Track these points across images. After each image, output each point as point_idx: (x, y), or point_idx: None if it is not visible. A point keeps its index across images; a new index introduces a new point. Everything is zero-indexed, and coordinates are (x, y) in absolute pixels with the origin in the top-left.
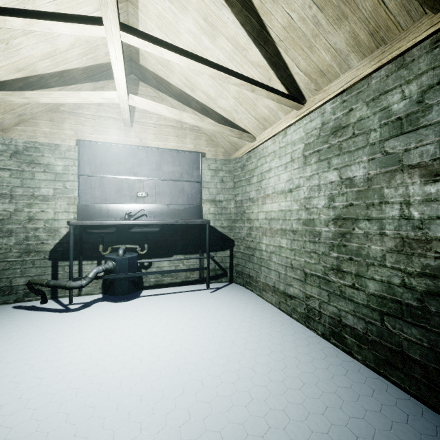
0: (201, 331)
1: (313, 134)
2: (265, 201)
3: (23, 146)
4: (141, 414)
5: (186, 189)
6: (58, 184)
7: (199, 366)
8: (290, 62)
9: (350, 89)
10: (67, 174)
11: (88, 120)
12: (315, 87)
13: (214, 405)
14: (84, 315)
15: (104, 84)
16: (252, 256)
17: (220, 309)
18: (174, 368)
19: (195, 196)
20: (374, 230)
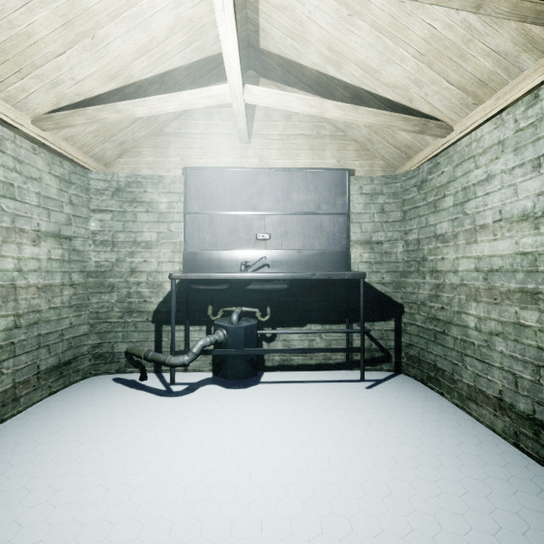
0: (363, 474)
1: None
2: (475, 237)
3: (125, 181)
4: None
5: (325, 226)
6: (162, 226)
7: None
8: None
9: None
10: (171, 213)
11: (196, 141)
12: None
13: None
14: (187, 406)
15: None
16: (442, 335)
17: (389, 425)
18: None
19: (339, 236)
20: None
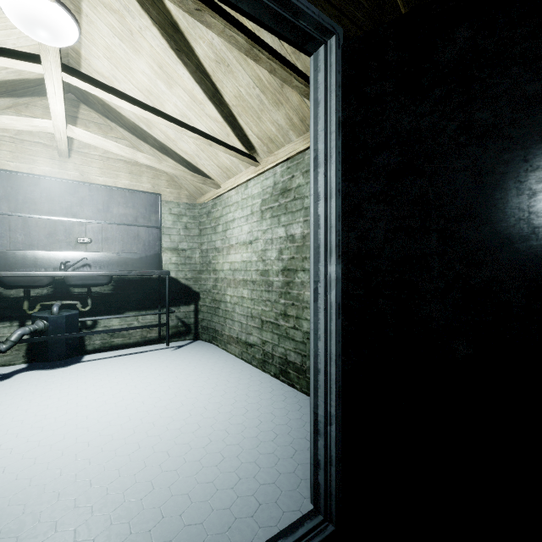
0: (156, 386)
1: (268, 191)
2: (230, 251)
3: None
4: (89, 453)
5: (142, 235)
6: None
7: (151, 413)
8: (244, 125)
9: (292, 158)
10: None
11: (5, 143)
12: (268, 150)
13: (164, 436)
14: (5, 387)
15: (29, 100)
16: (218, 309)
17: (180, 365)
18: (124, 418)
19: (153, 243)
20: (307, 279)
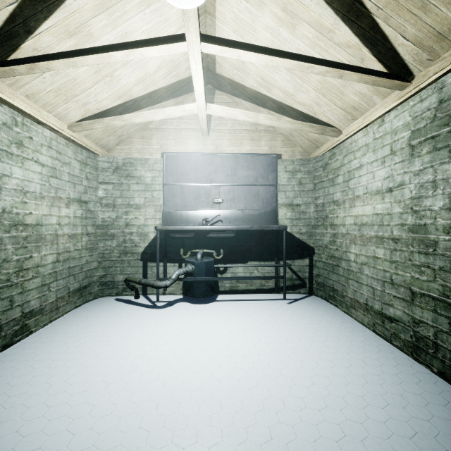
0: (279, 344)
1: (424, 117)
2: (354, 203)
3: (122, 162)
4: (221, 420)
5: (261, 193)
6: (148, 194)
7: (278, 383)
8: (392, 32)
9: None
10: (154, 184)
11: (171, 134)
12: (429, 57)
13: (298, 430)
14: (168, 313)
15: (184, 98)
16: (337, 267)
17: (299, 322)
18: (252, 380)
19: (270, 200)
20: None
